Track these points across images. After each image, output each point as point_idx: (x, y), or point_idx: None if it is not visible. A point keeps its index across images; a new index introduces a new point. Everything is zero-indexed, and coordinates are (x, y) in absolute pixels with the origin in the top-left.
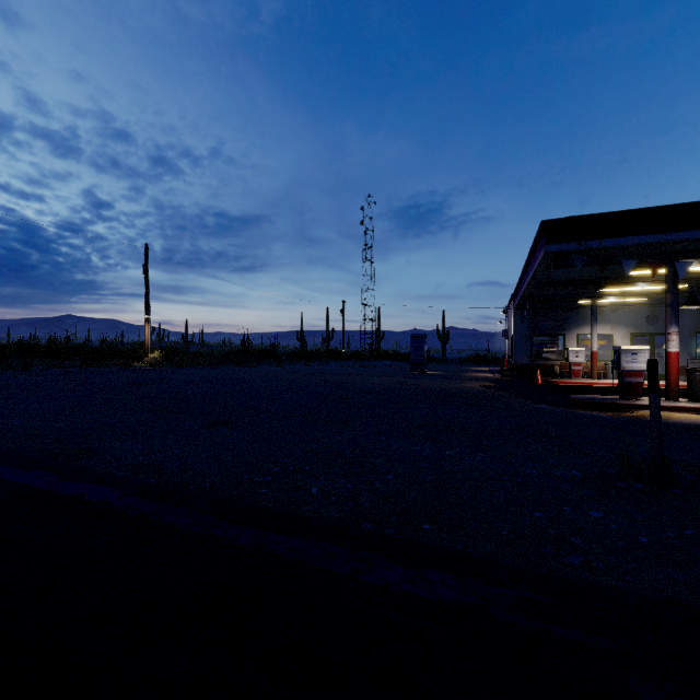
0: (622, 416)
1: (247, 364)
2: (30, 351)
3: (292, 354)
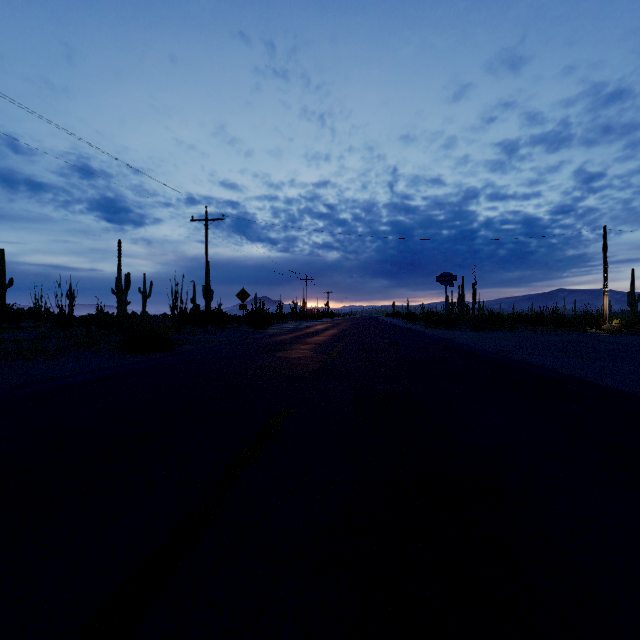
0: None
1: None
2: (520, 320)
3: None
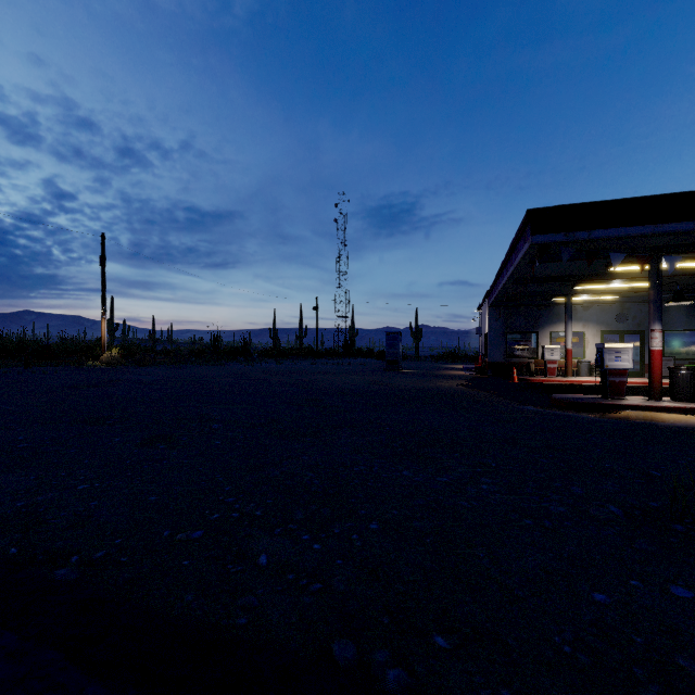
0: (611, 417)
1: (215, 363)
2: None
3: (264, 352)
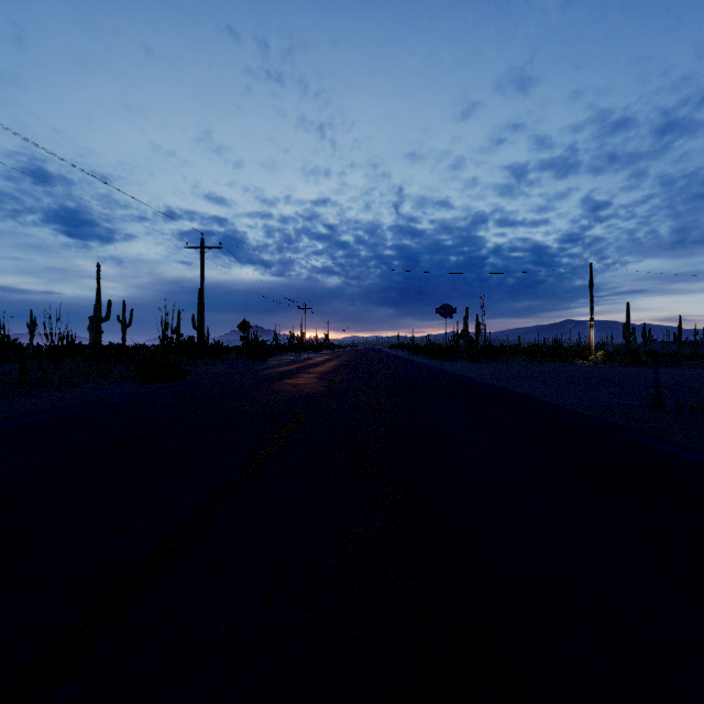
0: None
1: None
2: (520, 352)
3: None
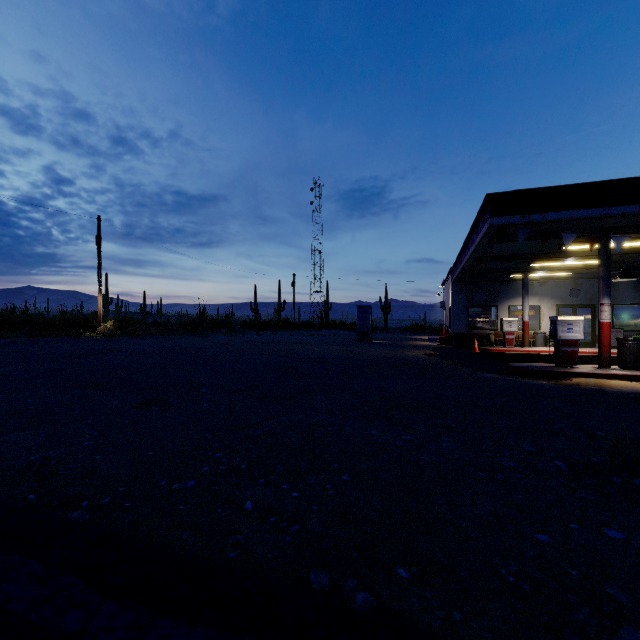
0: (563, 384)
1: (201, 334)
2: None
3: (246, 324)
